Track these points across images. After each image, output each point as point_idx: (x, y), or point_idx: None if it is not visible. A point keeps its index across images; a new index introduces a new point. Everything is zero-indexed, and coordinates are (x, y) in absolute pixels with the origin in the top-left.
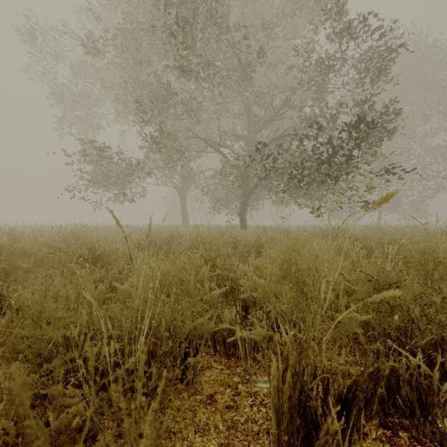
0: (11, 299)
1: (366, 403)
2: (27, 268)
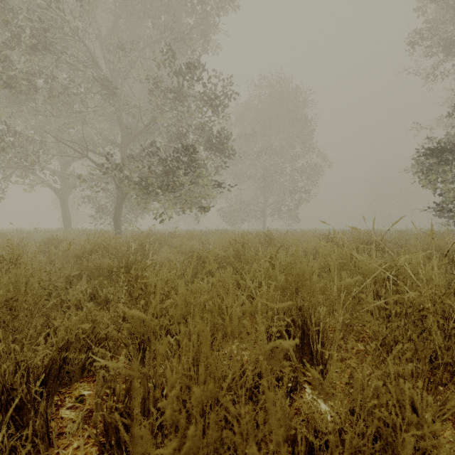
0: None
1: None
2: None
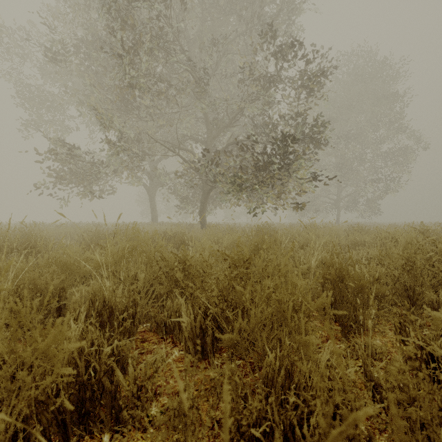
0: None
1: (133, 318)
2: None
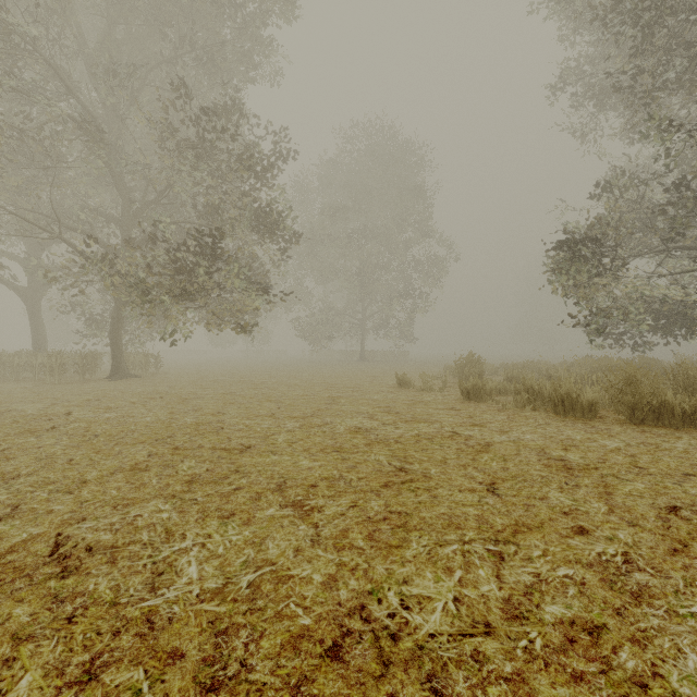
0: None
1: None
2: None
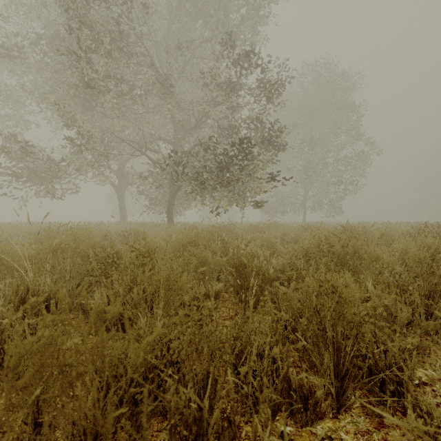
0: None
1: (56, 305)
2: None
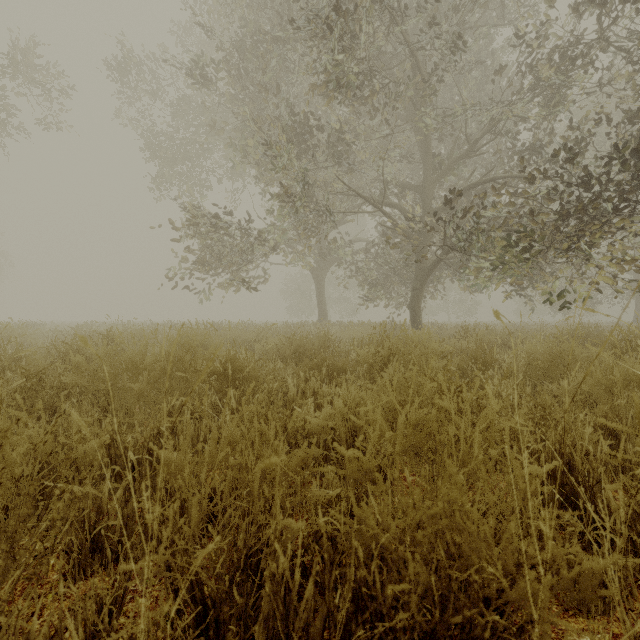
0: (130, 452)
1: None
2: (139, 391)
